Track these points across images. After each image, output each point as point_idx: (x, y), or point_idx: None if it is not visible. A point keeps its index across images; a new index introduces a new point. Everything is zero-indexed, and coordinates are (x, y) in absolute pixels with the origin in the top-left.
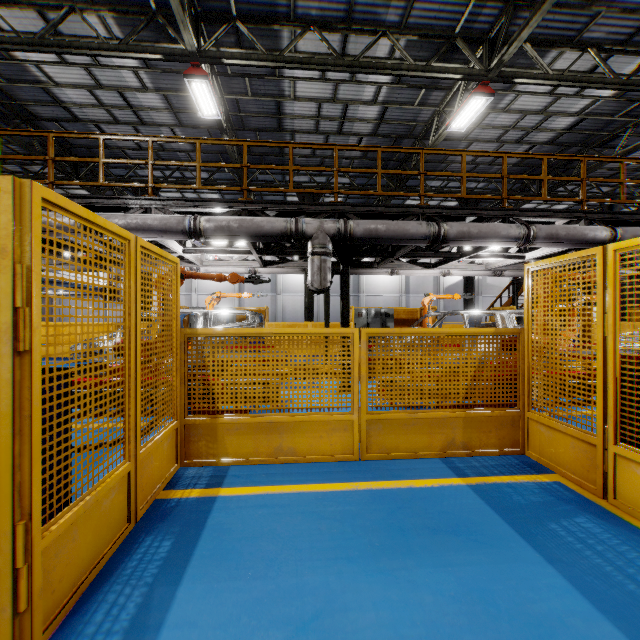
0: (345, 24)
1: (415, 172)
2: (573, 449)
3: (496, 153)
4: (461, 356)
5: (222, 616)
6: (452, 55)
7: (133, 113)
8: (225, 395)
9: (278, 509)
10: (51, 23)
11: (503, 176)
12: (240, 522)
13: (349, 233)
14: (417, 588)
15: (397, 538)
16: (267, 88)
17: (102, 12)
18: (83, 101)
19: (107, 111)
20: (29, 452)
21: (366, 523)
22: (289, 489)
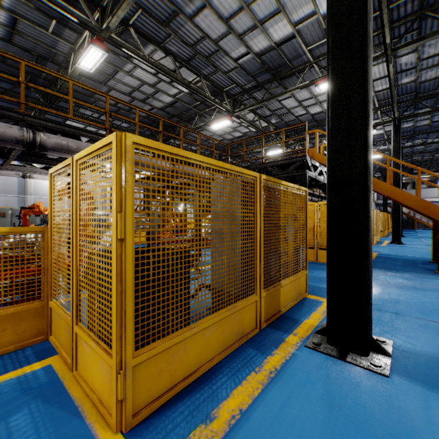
0: None
1: (14, 78)
2: (66, 331)
3: (100, 92)
4: None
5: None
6: (75, 3)
7: None
8: None
9: None
10: None
11: (106, 111)
12: None
13: None
14: None
15: None
16: None
17: None
18: None
19: None
20: None
21: None
22: None
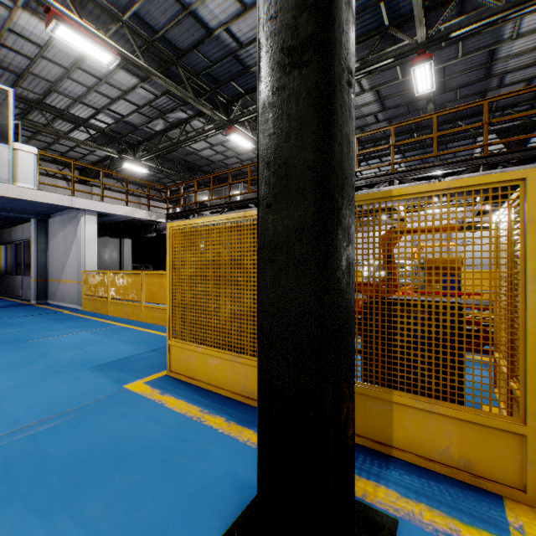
0: None
1: None
2: None
3: None
4: None
5: None
6: None
7: None
8: None
9: None
10: None
11: None
12: None
13: None
14: None
15: None
16: (481, 42)
17: None
18: None
19: None
20: None
21: None
22: None
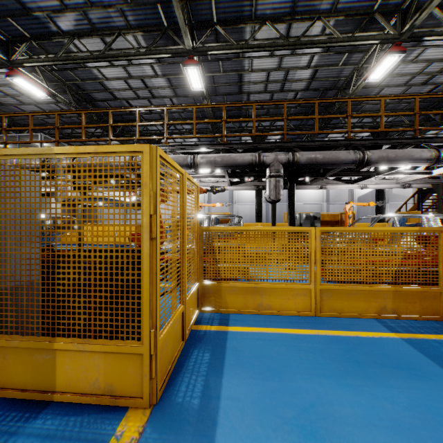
0: (290, 16)
1: (343, 115)
2: None
3: (409, 96)
4: (391, 247)
5: (253, 398)
6: (370, 26)
7: (148, 91)
8: (226, 269)
9: (268, 342)
10: (108, 43)
11: (415, 113)
12: (247, 347)
13: (296, 161)
14: (378, 398)
15: (355, 367)
16: (233, 66)
17: (136, 32)
18: (120, 87)
19: (133, 92)
20: (155, 293)
21: (331, 356)
22: (272, 330)
